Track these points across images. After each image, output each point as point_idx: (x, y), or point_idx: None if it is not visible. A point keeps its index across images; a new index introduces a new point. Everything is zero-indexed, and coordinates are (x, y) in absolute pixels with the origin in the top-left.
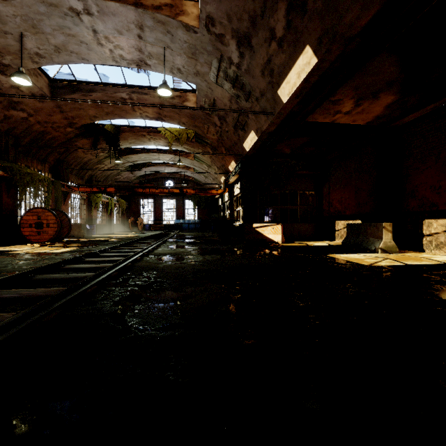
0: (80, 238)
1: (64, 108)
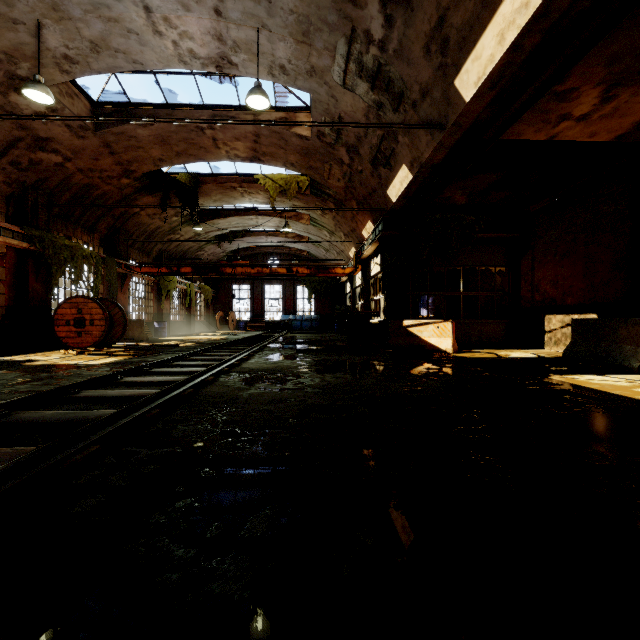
0: (142, 342)
1: (115, 147)
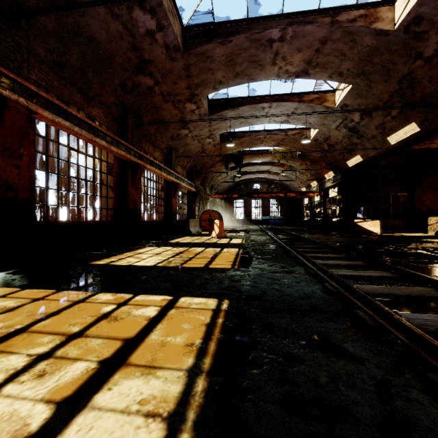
0: None
1: (222, 148)
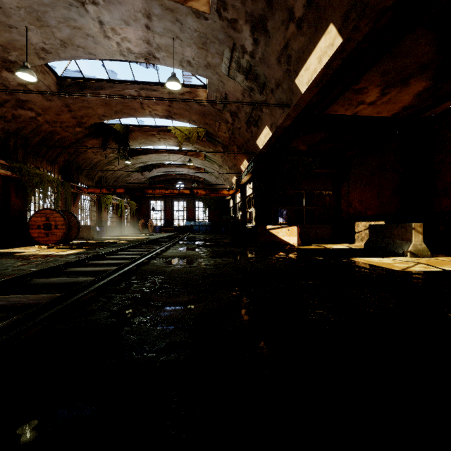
0: (89, 240)
1: (72, 107)
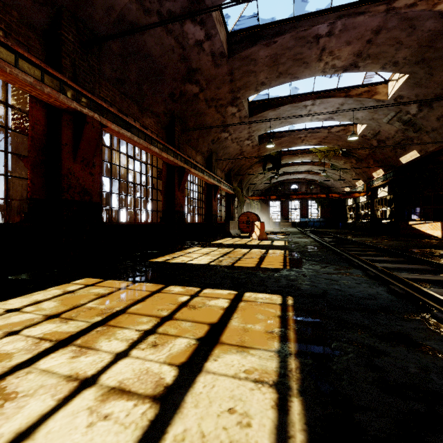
0: None
1: (261, 149)
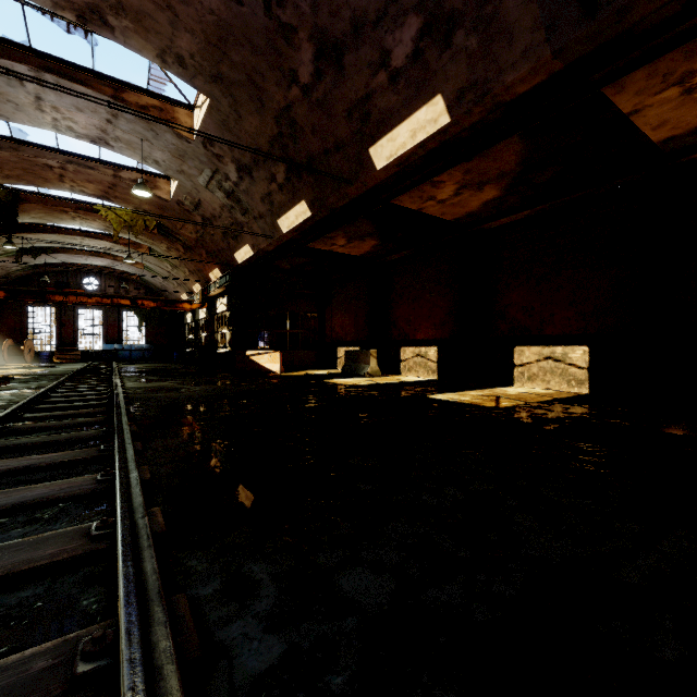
0: None
1: None
